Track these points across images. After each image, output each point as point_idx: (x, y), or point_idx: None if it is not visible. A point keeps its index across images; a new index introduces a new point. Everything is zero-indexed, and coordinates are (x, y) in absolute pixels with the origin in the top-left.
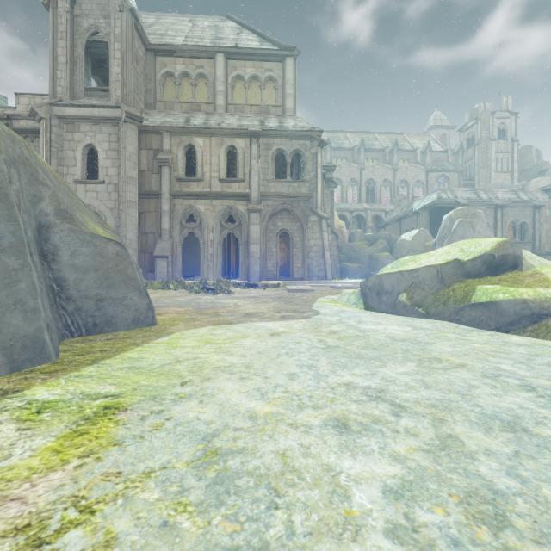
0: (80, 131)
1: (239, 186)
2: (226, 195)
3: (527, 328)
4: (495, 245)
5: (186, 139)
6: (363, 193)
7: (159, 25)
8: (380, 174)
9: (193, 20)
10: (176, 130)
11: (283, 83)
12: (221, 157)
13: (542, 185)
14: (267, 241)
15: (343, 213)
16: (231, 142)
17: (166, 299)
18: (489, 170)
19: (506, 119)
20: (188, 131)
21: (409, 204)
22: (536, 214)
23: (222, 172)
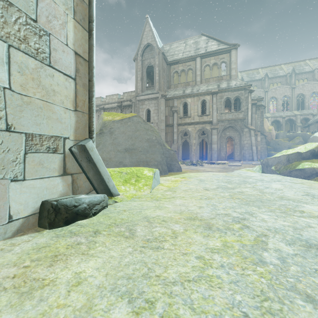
0: (145, 104)
1: (207, 117)
2: (201, 122)
3: (314, 178)
4: (316, 146)
5: (183, 100)
6: (294, 104)
7: (171, 49)
8: (309, 89)
9: (185, 41)
10: (179, 97)
11: (230, 63)
12: (199, 106)
13: None
14: (221, 142)
15: (277, 119)
16: (203, 98)
17: None
18: None
19: None
20: (184, 96)
21: None
22: None
23: (199, 112)
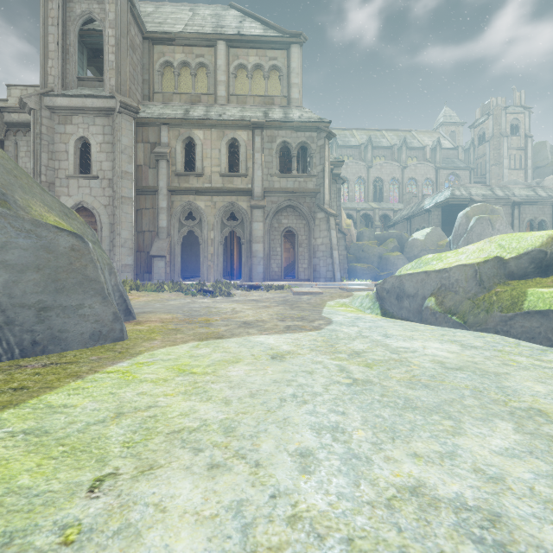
0: (72, 123)
1: (241, 181)
2: (228, 190)
3: None
4: (546, 240)
5: (185, 131)
6: (371, 191)
7: (158, 14)
8: (388, 172)
9: (194, 9)
10: (175, 122)
11: (288, 72)
12: (222, 151)
13: None
14: (271, 240)
15: (350, 213)
16: (232, 134)
17: (157, 302)
18: (501, 168)
19: (519, 114)
20: (187, 123)
21: (419, 202)
22: None
23: (223, 166)
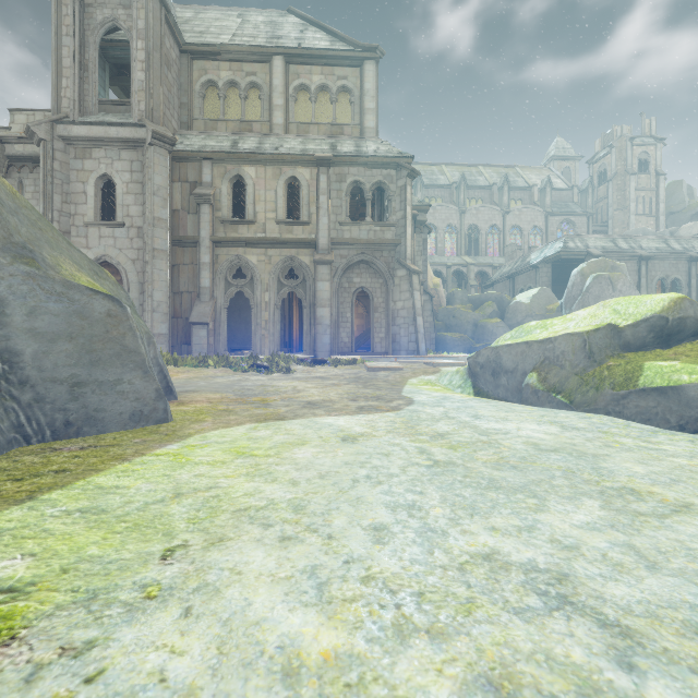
0: (92, 157)
1: (303, 230)
2: (286, 241)
3: None
4: (668, 304)
5: (233, 168)
6: (464, 242)
7: (199, 20)
8: (486, 218)
9: (243, 14)
10: (220, 156)
11: (361, 95)
12: (279, 192)
13: (697, 232)
14: (340, 303)
15: (439, 269)
16: (292, 172)
17: (201, 380)
18: (627, 213)
19: (649, 146)
20: (236, 157)
21: (524, 256)
22: (693, 269)
23: (280, 212)
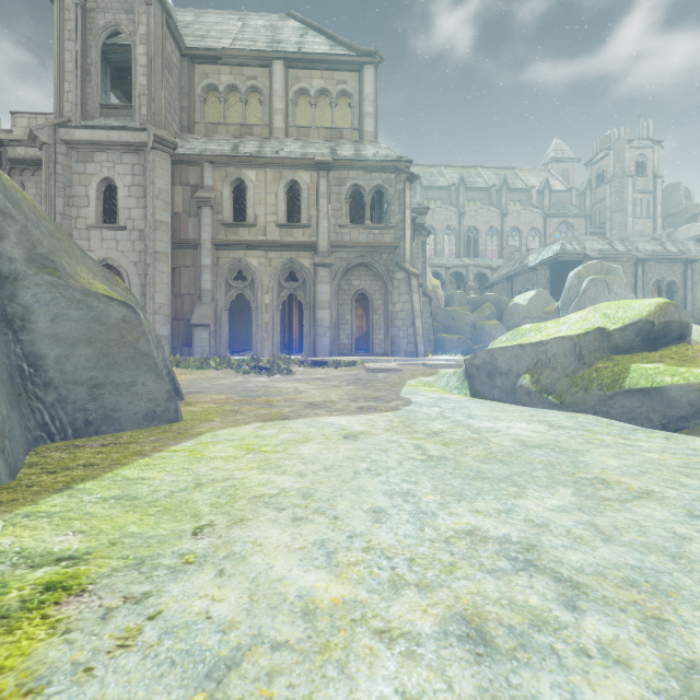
0: (94, 161)
1: (303, 233)
2: (286, 244)
3: None
4: (654, 309)
5: (233, 171)
6: (463, 244)
7: (199, 24)
8: (485, 220)
9: (243, 18)
10: (221, 160)
11: (361, 100)
12: (280, 196)
13: (694, 234)
14: (339, 305)
15: (438, 271)
16: (292, 176)
17: (204, 381)
18: (625, 215)
19: (647, 149)
20: (237, 161)
21: (523, 258)
22: (688, 271)
23: (281, 215)
